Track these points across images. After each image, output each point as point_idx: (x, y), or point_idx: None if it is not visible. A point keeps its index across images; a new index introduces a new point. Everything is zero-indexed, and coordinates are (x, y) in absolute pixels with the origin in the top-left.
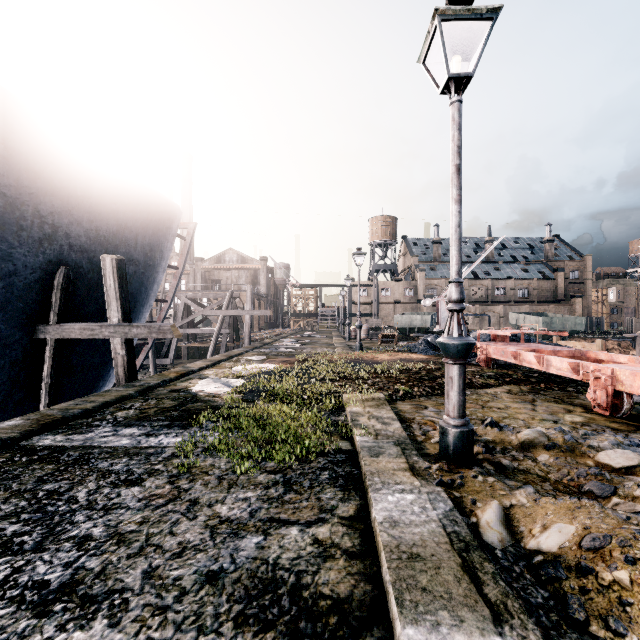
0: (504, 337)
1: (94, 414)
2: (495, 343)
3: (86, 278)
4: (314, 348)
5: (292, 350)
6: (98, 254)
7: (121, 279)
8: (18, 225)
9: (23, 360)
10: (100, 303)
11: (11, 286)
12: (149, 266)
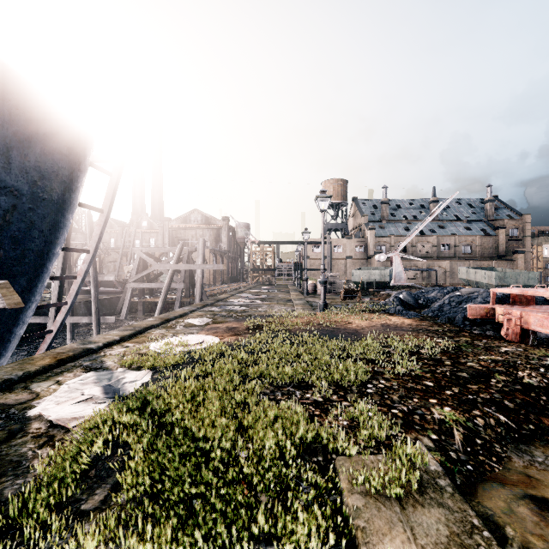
0: (528, 298)
1: None
2: (523, 307)
3: None
4: (271, 306)
5: (246, 308)
6: None
7: None
8: None
9: None
10: None
11: None
12: (43, 200)
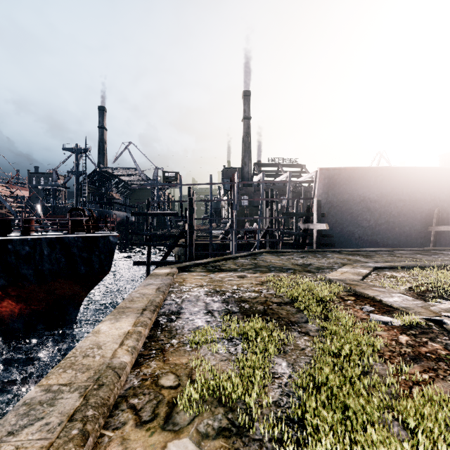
0: None
1: (446, 250)
2: None
3: (446, 210)
4: None
5: None
6: None
7: None
8: (424, 199)
9: (424, 237)
10: None
11: (421, 215)
12: None
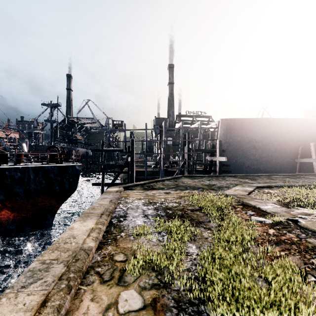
0: None
1: (306, 175)
2: None
3: (307, 148)
4: None
5: None
6: (310, 141)
7: (315, 148)
8: (292, 140)
9: (292, 166)
10: (311, 153)
11: (290, 151)
12: None
